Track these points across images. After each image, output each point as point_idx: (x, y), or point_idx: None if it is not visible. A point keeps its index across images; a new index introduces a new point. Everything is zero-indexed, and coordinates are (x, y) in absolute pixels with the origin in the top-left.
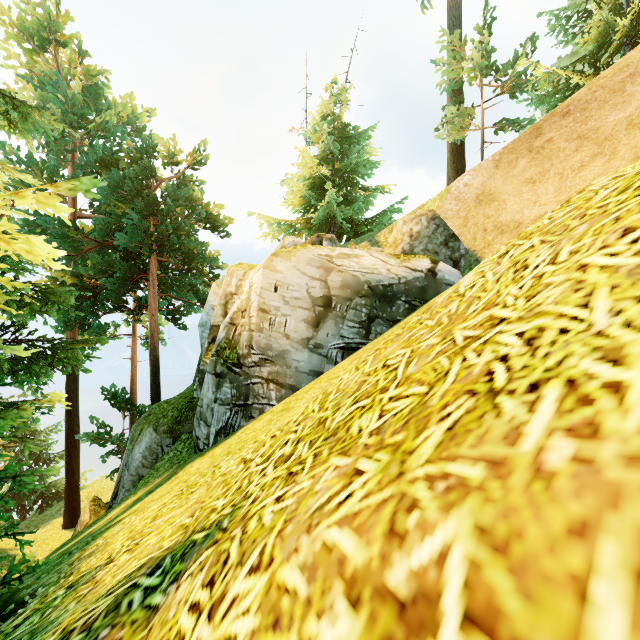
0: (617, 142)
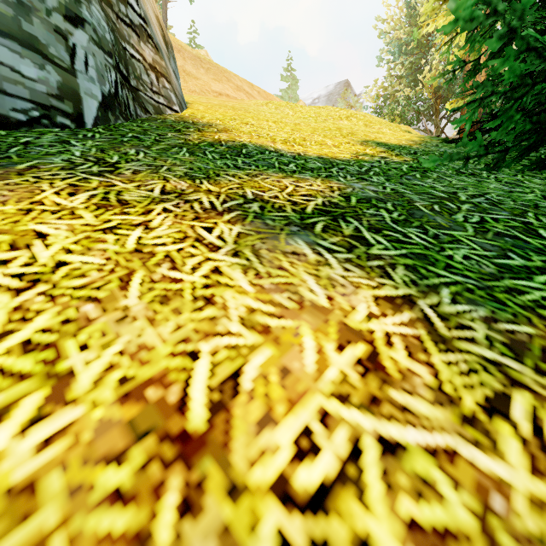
0: (184, 76)
